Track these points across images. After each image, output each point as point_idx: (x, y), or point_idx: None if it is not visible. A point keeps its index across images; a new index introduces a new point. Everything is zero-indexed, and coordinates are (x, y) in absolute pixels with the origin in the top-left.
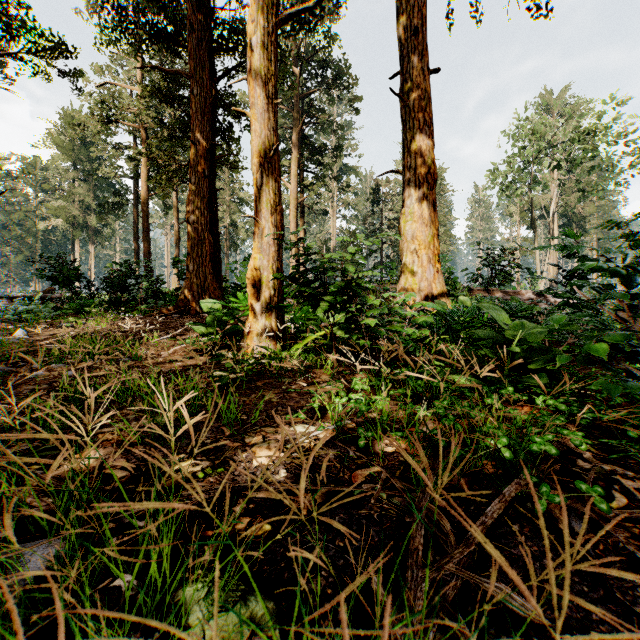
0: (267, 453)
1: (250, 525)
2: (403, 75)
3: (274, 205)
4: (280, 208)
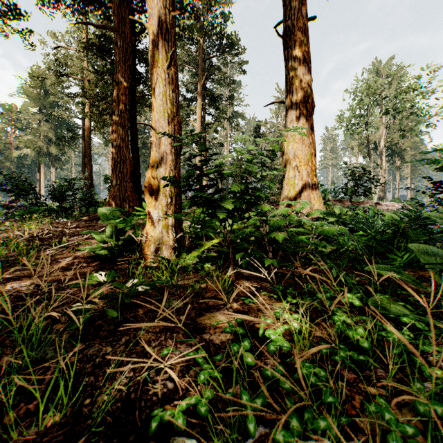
0: None
1: None
2: (286, 21)
3: (171, 115)
4: (177, 118)
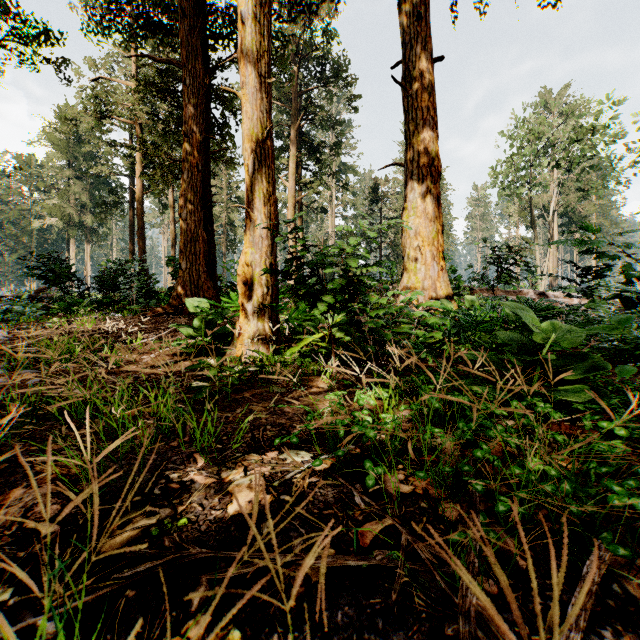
0: (247, 495)
1: (210, 629)
2: (405, 63)
3: (267, 194)
4: (274, 198)
